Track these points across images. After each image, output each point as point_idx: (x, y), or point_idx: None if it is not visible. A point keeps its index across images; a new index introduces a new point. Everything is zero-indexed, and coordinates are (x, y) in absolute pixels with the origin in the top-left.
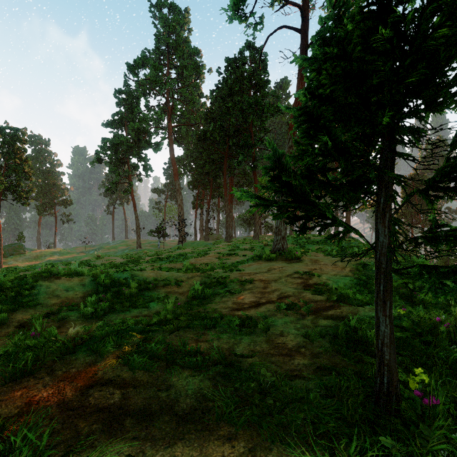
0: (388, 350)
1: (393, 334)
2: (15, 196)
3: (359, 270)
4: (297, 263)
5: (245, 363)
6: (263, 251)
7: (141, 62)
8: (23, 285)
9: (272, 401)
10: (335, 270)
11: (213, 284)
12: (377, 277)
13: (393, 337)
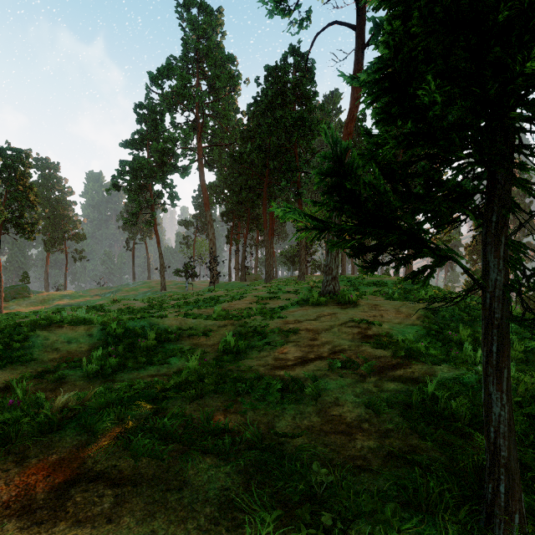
0: (506, 443)
1: (512, 419)
2: (18, 229)
3: (428, 317)
4: (352, 309)
5: (289, 445)
6: (311, 294)
7: (165, 71)
8: (15, 335)
9: (331, 521)
10: (399, 317)
11: (249, 334)
12: (486, 332)
13: (513, 423)
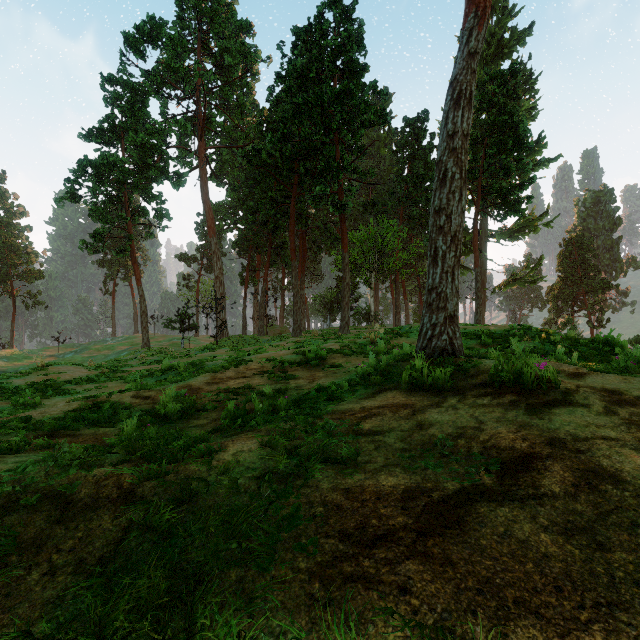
0: None
1: None
2: None
3: None
4: (576, 413)
5: None
6: (391, 357)
7: (146, 28)
8: None
9: None
10: None
11: None
12: None
13: None
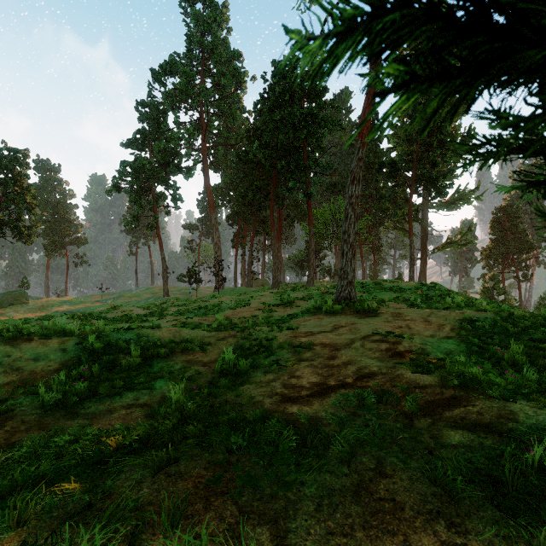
0: None
1: None
2: (15, 233)
3: (465, 328)
4: (373, 318)
5: None
6: (323, 301)
7: (168, 67)
8: None
9: None
10: (430, 328)
11: (253, 350)
12: None
13: None
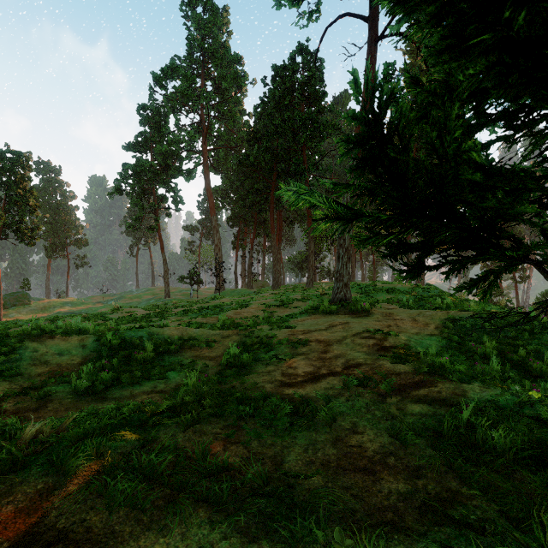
0: None
1: None
2: (17, 235)
3: (448, 327)
4: (365, 318)
5: (301, 488)
6: (320, 302)
7: (169, 71)
8: (1, 347)
9: None
10: (416, 327)
11: (255, 346)
12: None
13: None
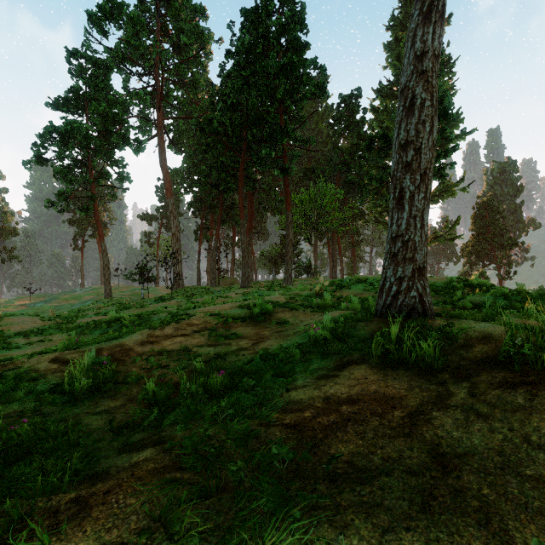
0: None
1: None
2: None
3: None
4: None
5: None
6: (348, 316)
7: (108, 7)
8: None
9: None
10: None
11: None
12: None
13: None
